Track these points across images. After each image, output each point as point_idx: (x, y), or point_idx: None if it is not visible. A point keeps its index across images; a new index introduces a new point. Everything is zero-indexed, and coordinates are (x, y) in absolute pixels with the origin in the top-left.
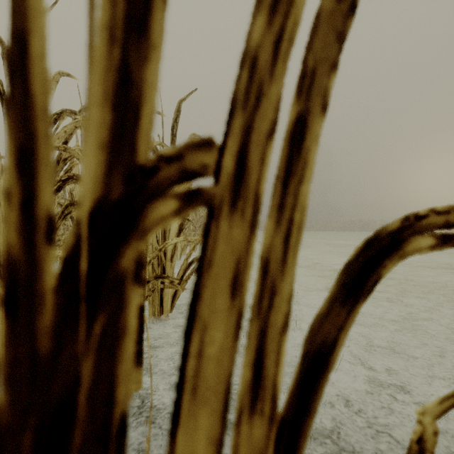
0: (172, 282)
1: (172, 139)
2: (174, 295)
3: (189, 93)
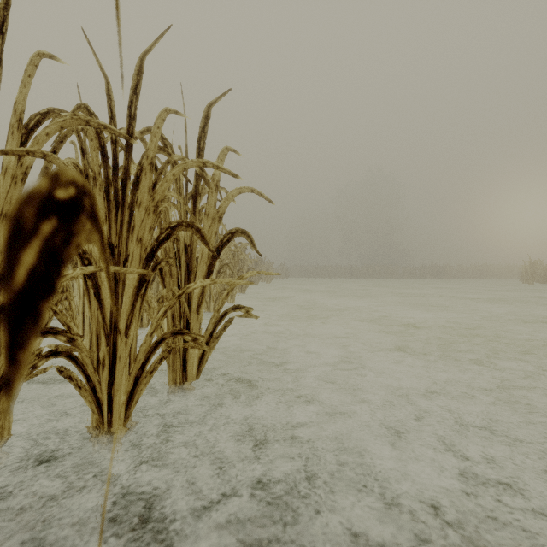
0: (196, 340)
1: (198, 154)
2: (201, 357)
3: (221, 95)
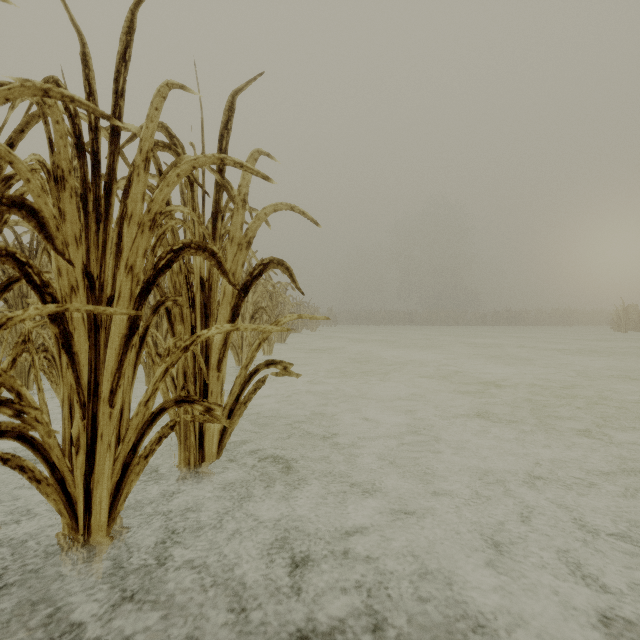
0: (209, 410)
1: None
2: (223, 428)
3: (250, 80)
